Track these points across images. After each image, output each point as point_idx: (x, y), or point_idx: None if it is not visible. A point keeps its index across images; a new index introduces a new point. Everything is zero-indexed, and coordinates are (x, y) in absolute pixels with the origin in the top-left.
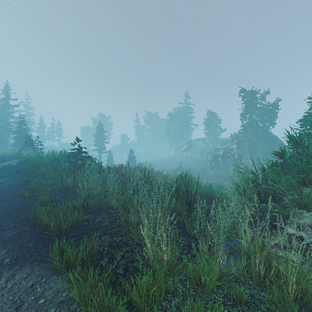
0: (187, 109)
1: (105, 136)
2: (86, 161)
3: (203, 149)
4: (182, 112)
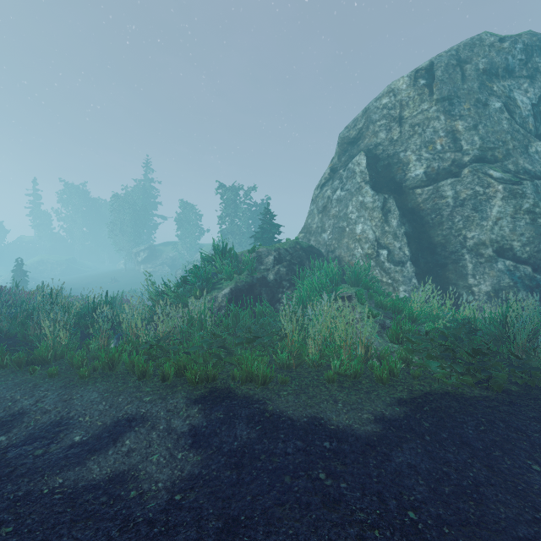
0: (149, 191)
1: None
2: None
3: (174, 260)
4: (139, 194)
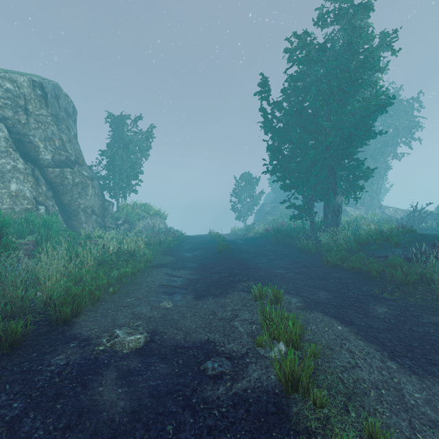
0: None
1: None
2: None
3: None
4: None
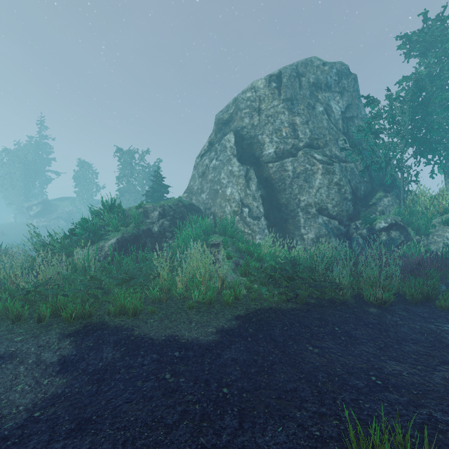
0: (43, 148)
1: None
2: None
3: (71, 214)
4: (32, 149)
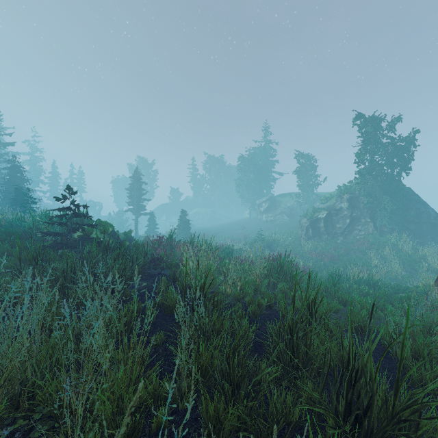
0: (268, 151)
1: (144, 189)
2: (90, 231)
3: (292, 209)
4: (260, 154)
